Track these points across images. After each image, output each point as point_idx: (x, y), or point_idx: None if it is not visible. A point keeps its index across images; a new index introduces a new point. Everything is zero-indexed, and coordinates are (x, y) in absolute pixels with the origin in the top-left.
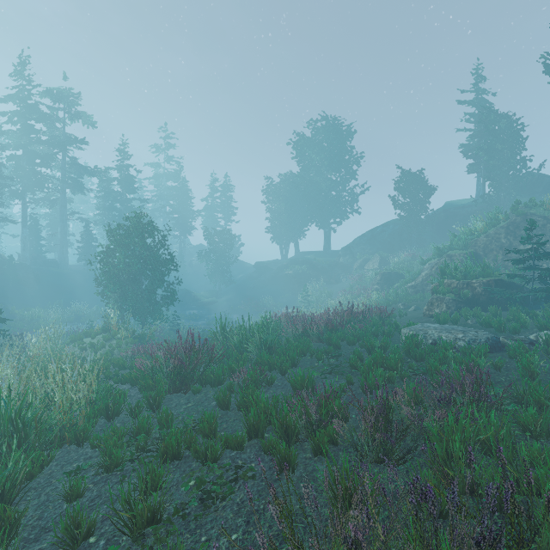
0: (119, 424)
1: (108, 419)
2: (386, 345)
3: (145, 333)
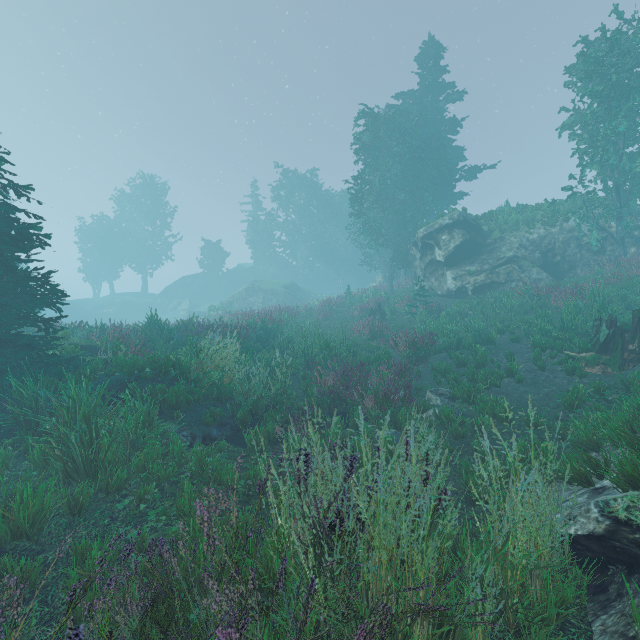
0: None
1: None
2: None
3: None
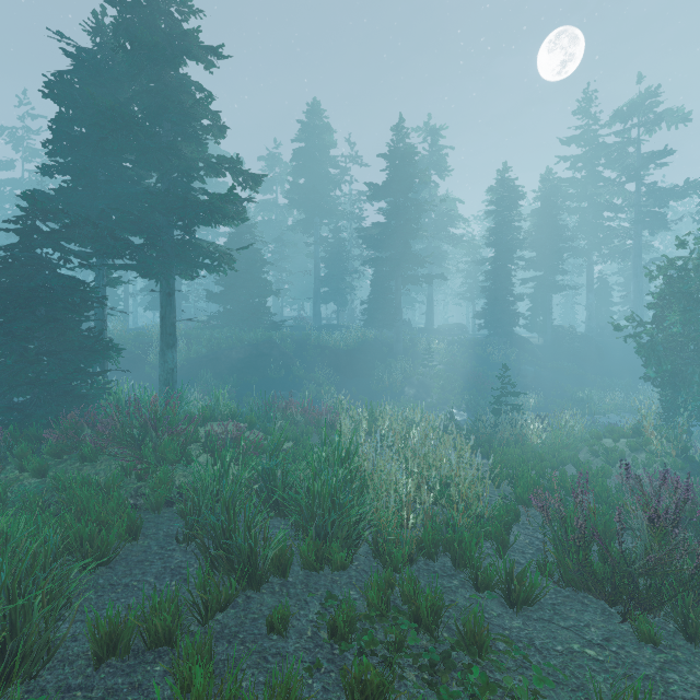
0: (454, 582)
1: (455, 564)
2: None
3: None
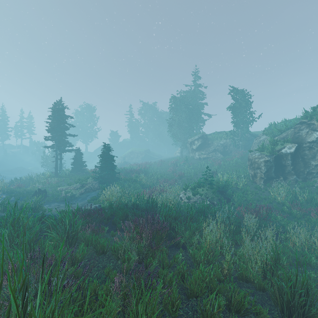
0: None
1: None
2: None
3: None
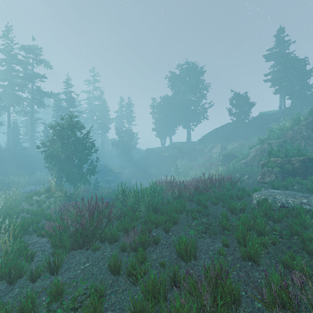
0: (16, 290)
1: (9, 283)
2: (245, 207)
3: (74, 193)
